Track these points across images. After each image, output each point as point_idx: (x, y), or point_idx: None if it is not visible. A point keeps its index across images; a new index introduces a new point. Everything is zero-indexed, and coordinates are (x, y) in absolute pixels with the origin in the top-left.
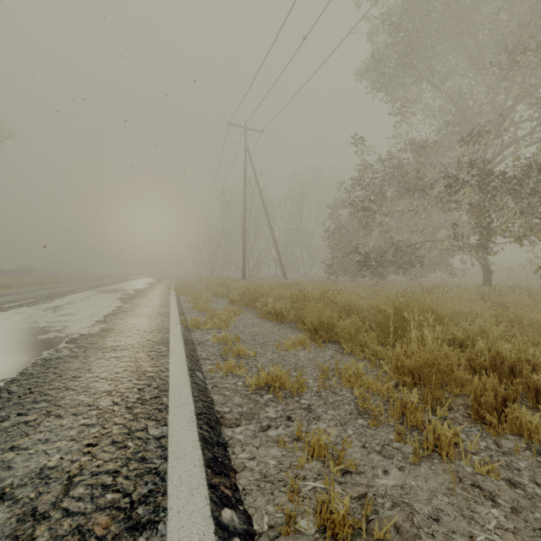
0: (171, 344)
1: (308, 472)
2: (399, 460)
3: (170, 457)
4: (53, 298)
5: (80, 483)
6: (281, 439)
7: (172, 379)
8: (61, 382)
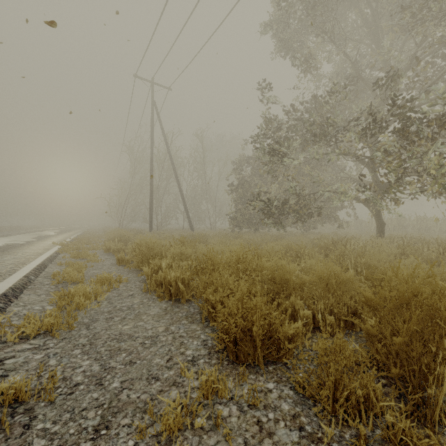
0: None
1: None
2: None
3: None
4: None
5: None
6: None
7: None
8: None
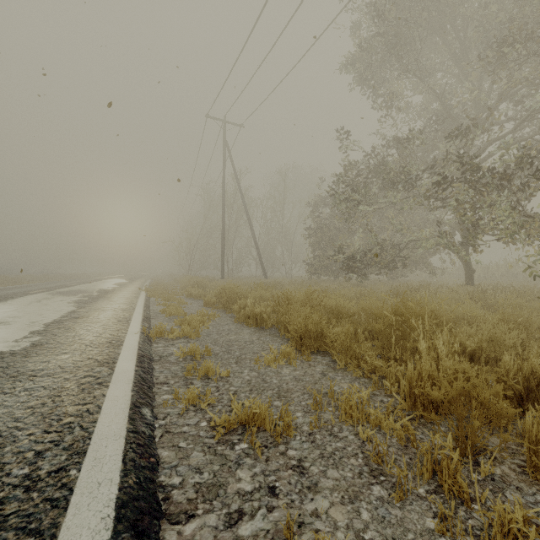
0: (118, 364)
1: None
2: None
3: None
4: None
5: None
6: None
7: (99, 427)
8: None
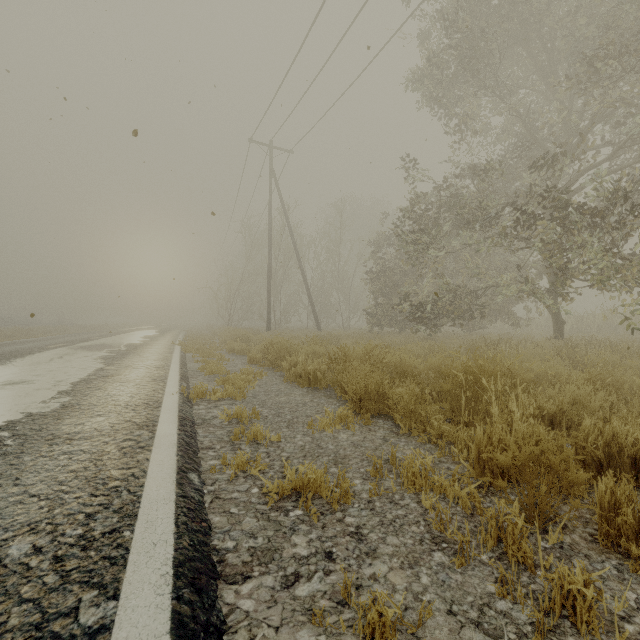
0: (159, 427)
1: None
2: None
3: None
4: (11, 358)
5: None
6: (316, 611)
7: (147, 491)
8: None
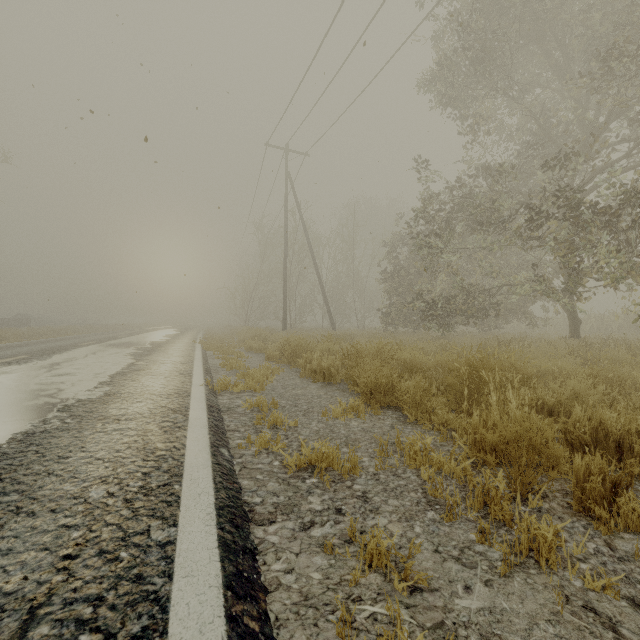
0: (191, 412)
1: (365, 589)
2: (484, 570)
3: (176, 574)
4: (51, 354)
5: (46, 619)
6: (328, 542)
7: (188, 459)
8: (42, 465)
